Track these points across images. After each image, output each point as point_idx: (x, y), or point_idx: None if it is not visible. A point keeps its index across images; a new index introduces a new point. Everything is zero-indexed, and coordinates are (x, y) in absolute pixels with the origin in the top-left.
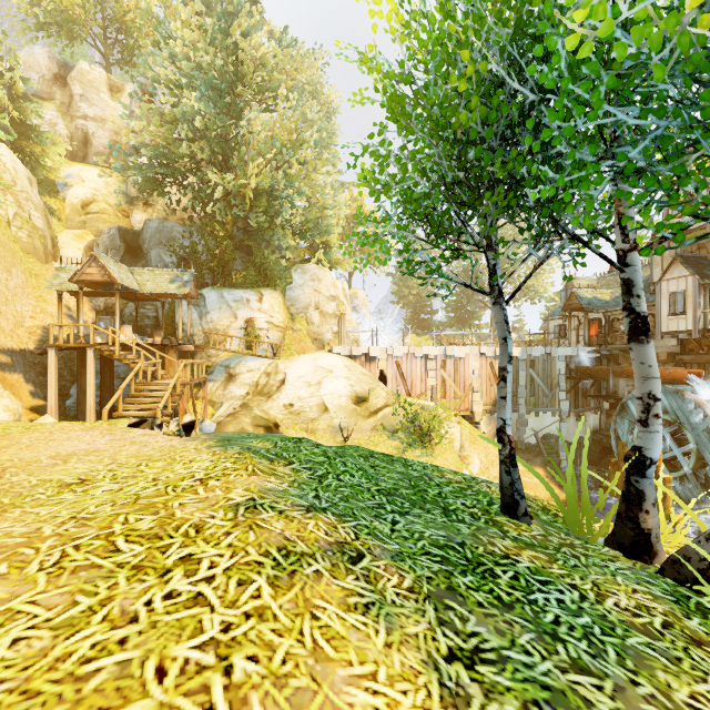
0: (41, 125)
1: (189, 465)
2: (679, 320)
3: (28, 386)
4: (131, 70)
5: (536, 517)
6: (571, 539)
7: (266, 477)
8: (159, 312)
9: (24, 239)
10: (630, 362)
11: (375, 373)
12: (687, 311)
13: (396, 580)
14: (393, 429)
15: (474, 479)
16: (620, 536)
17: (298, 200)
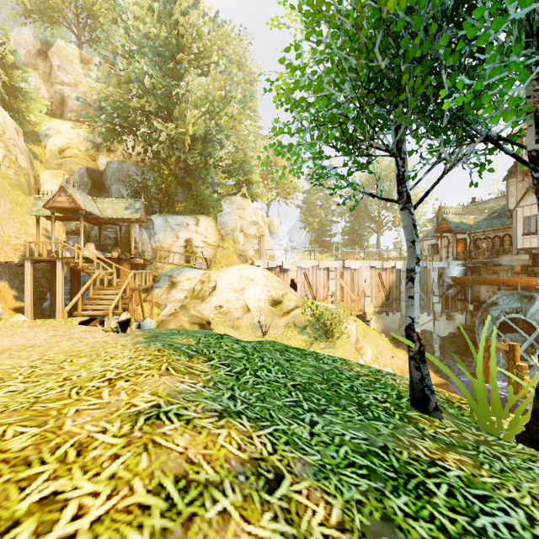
0: (26, 88)
1: (107, 362)
2: (532, 238)
3: (12, 291)
4: (98, 48)
5: (444, 410)
6: (484, 435)
7: (180, 377)
8: (118, 234)
9: (12, 176)
10: (490, 273)
11: (287, 281)
12: (538, 231)
13: (322, 512)
14: (302, 326)
15: (379, 372)
16: (535, 433)
17: (227, 144)
